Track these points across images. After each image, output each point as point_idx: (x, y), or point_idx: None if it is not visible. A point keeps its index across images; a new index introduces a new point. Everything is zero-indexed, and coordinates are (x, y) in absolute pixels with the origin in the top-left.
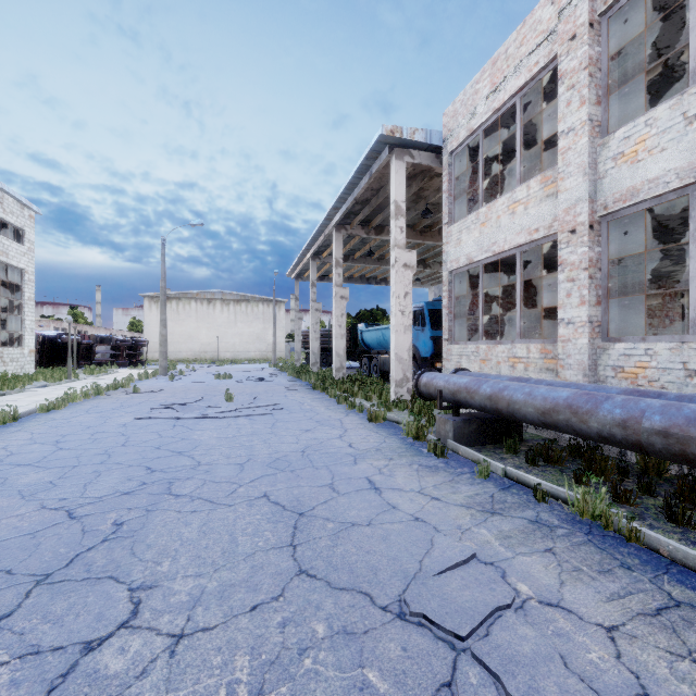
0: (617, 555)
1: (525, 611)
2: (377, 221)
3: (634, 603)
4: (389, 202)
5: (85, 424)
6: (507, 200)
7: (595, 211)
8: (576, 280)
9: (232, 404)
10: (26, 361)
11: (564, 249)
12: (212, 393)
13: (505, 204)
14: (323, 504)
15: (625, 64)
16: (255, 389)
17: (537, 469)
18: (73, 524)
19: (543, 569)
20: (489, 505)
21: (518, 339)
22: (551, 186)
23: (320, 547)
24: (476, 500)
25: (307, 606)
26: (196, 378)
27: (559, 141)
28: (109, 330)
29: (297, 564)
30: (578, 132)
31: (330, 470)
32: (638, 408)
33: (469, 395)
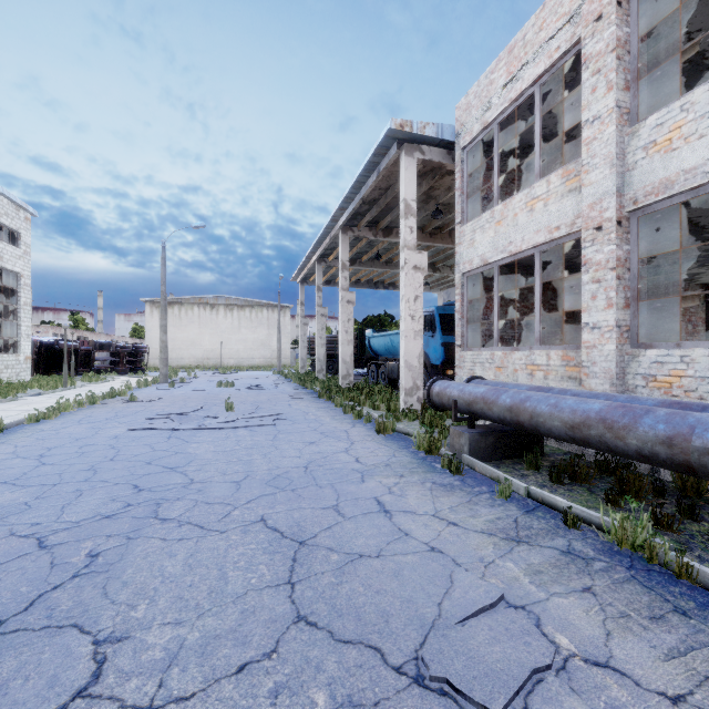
0: (667, 596)
1: (569, 674)
2: (385, 222)
3: (699, 662)
4: (398, 202)
5: (74, 436)
6: (525, 197)
7: (623, 206)
8: (603, 280)
9: (232, 413)
10: (22, 368)
11: (589, 248)
12: (213, 401)
13: (522, 201)
14: (327, 530)
15: (653, 50)
16: (257, 398)
17: (563, 488)
18: (42, 556)
19: (583, 615)
20: (514, 531)
21: (536, 345)
22: (574, 180)
23: (322, 585)
24: (499, 526)
25: (305, 666)
26: (197, 386)
27: (583, 131)
28: (110, 336)
29: (295, 609)
30: (604, 120)
31: (334, 489)
32: (686, 423)
33: (486, 406)
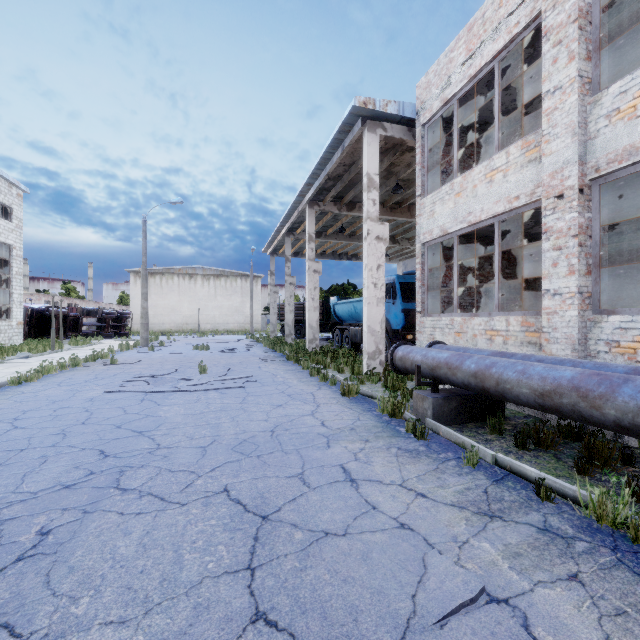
0: None
1: None
2: (349, 197)
3: None
4: (361, 178)
5: (51, 398)
6: (484, 168)
7: (585, 174)
8: (564, 248)
9: (205, 375)
10: (14, 333)
11: (550, 216)
12: (188, 364)
13: (481, 173)
14: (291, 502)
15: (609, 26)
16: (230, 361)
17: (529, 454)
18: None
19: (575, 612)
20: (485, 504)
21: (495, 312)
22: (534, 151)
23: (284, 572)
24: (469, 498)
25: None
26: (175, 349)
27: (544, 102)
28: (98, 303)
29: (253, 603)
30: (565, 90)
31: (300, 455)
32: None
33: (450, 371)
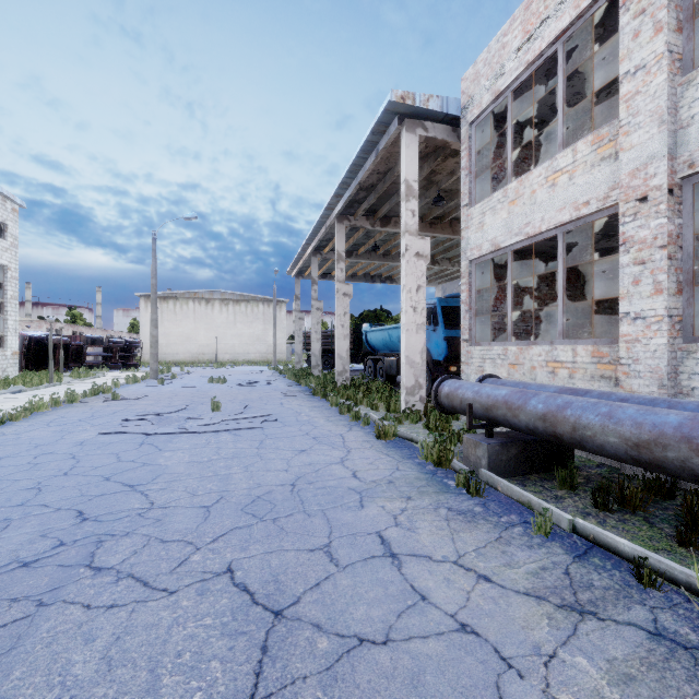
0: None
1: None
2: (384, 210)
3: None
4: (397, 189)
5: (35, 442)
6: (545, 170)
7: (675, 171)
8: (649, 261)
9: (218, 413)
10: (9, 364)
11: (630, 223)
12: (200, 399)
13: (542, 176)
14: (314, 589)
15: None
16: (248, 395)
17: (612, 517)
18: None
19: None
20: (570, 593)
21: (559, 340)
22: (608, 146)
23: None
24: (547, 582)
25: None
26: (188, 382)
27: (622, 86)
28: (106, 331)
29: None
30: (650, 69)
31: (326, 518)
32: None
33: (510, 412)
